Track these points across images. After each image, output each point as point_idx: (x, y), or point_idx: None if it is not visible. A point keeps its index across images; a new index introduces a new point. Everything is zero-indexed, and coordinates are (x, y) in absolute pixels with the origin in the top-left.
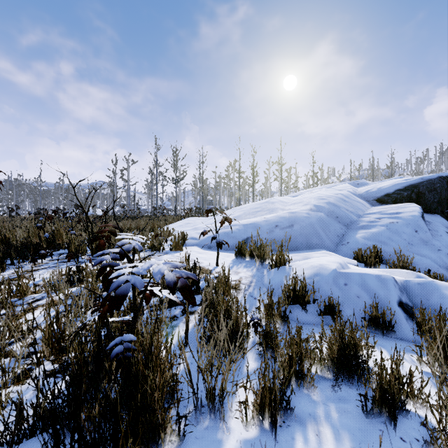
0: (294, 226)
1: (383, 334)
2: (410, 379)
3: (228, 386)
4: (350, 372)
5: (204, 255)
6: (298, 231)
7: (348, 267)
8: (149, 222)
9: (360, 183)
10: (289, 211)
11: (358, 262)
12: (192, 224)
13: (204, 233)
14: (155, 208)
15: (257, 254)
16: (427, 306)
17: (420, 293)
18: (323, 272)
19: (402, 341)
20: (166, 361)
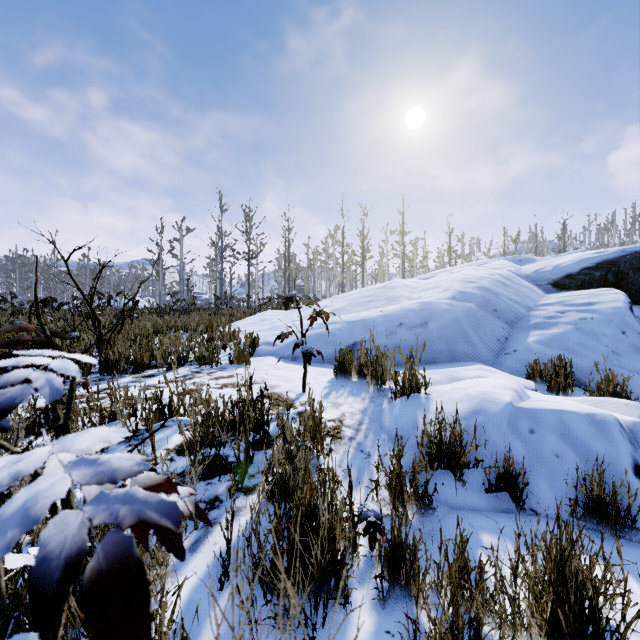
0: (429, 324)
1: (619, 538)
2: None
3: None
4: None
5: (284, 372)
6: (435, 332)
7: (527, 396)
8: (204, 318)
9: (524, 260)
10: (420, 301)
11: (535, 384)
12: (270, 321)
13: (282, 336)
14: (217, 297)
15: (370, 371)
16: None
17: None
18: (488, 408)
19: None
20: None
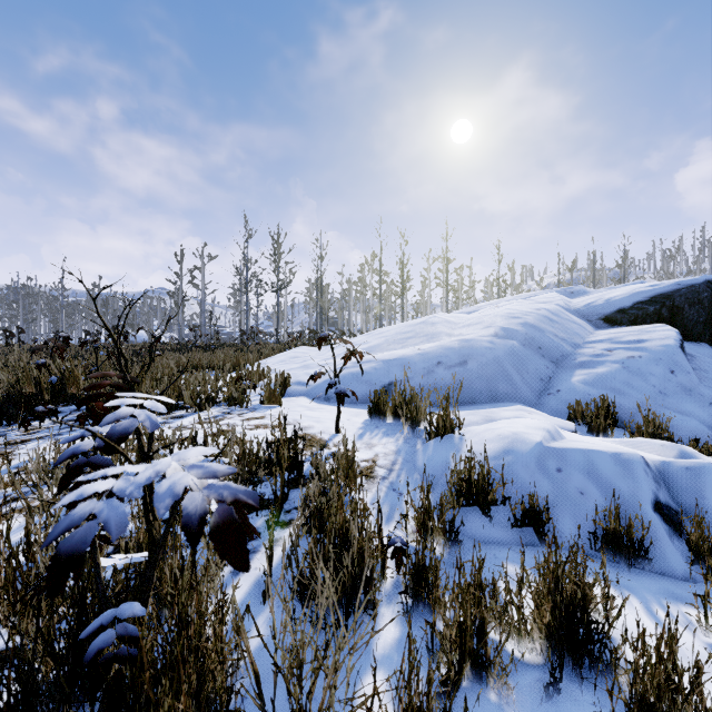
0: (468, 363)
1: (631, 566)
2: (697, 678)
3: (342, 686)
4: (576, 654)
5: (317, 413)
6: (475, 371)
7: (561, 437)
8: (230, 356)
9: (576, 292)
10: (460, 338)
11: (577, 425)
12: (302, 358)
13: (315, 377)
14: (242, 332)
15: (405, 412)
16: (704, 510)
17: (690, 486)
18: (518, 448)
19: (663, 577)
20: (214, 650)
